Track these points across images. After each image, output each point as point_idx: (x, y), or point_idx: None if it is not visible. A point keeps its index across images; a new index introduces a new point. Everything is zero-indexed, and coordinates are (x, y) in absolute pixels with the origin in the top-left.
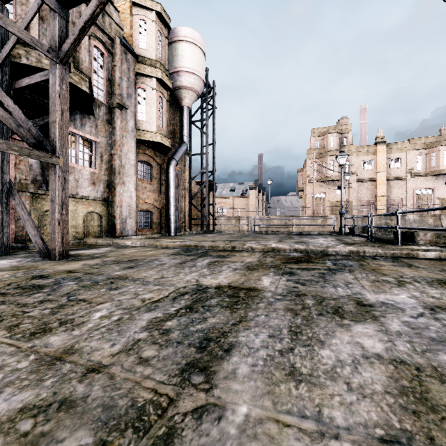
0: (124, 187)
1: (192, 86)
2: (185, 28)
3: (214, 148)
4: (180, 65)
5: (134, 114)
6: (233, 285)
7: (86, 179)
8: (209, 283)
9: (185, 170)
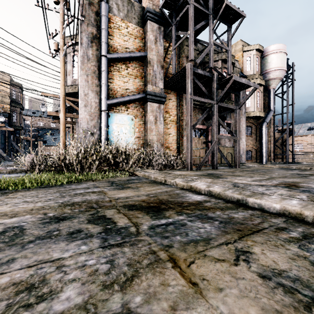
0: (241, 140)
1: (277, 76)
2: (272, 45)
3: (293, 107)
4: (268, 68)
5: (245, 105)
6: (310, 174)
7: (227, 139)
8: (301, 173)
9: (271, 125)
